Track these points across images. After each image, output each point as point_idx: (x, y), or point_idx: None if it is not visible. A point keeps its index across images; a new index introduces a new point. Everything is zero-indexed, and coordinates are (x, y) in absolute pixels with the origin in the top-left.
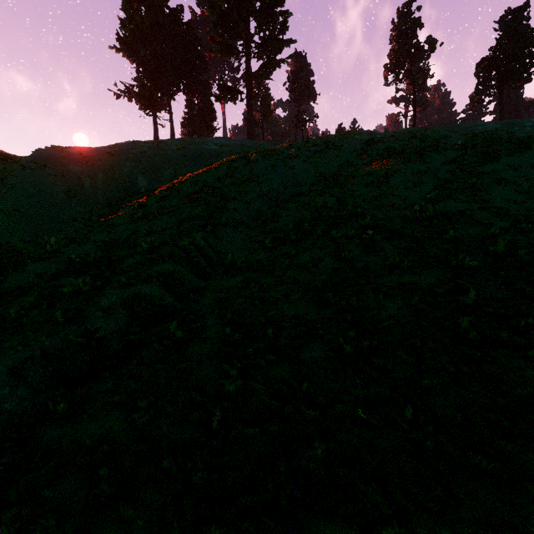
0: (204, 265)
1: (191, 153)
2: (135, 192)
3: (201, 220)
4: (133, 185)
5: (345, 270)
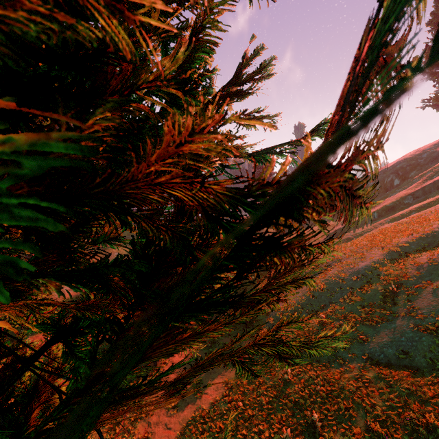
0: (373, 218)
1: (433, 156)
2: (392, 187)
3: (385, 205)
4: (391, 185)
5: (399, 219)
